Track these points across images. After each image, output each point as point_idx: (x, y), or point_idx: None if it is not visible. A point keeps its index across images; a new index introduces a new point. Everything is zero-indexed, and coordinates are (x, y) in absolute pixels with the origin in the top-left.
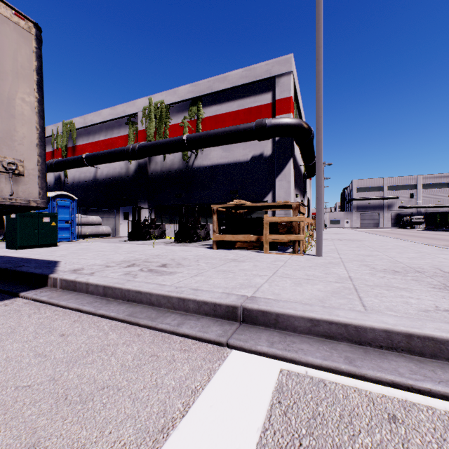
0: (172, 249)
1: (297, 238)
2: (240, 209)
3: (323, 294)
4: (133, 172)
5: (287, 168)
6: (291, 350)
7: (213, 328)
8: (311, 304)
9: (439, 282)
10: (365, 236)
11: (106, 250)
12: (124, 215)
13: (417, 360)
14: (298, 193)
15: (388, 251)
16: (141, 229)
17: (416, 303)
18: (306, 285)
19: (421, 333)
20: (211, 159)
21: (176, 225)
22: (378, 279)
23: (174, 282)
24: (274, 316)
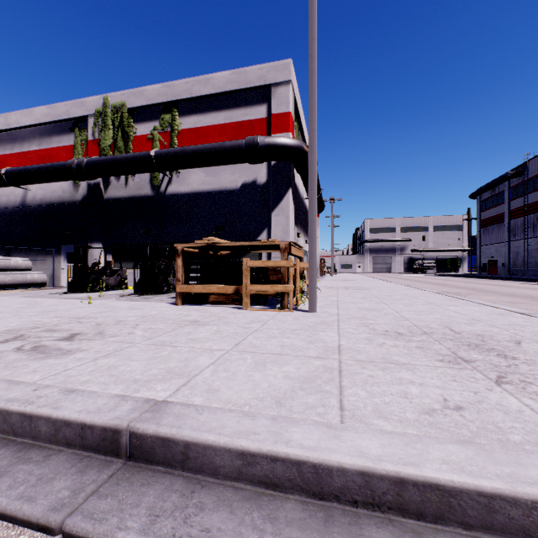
0: (116, 306)
1: (286, 290)
2: (221, 250)
3: (288, 384)
4: (82, 197)
5: (285, 199)
6: (184, 537)
7: (58, 484)
8: (255, 415)
9: (449, 350)
10: (375, 282)
11: (5, 310)
12: (68, 257)
13: (412, 533)
14: (301, 232)
15: (395, 303)
16: (87, 276)
17: (418, 394)
18: (272, 366)
19: (420, 477)
20: (190, 185)
21: (137, 271)
22: (375, 349)
23: (50, 373)
24: (182, 448)
